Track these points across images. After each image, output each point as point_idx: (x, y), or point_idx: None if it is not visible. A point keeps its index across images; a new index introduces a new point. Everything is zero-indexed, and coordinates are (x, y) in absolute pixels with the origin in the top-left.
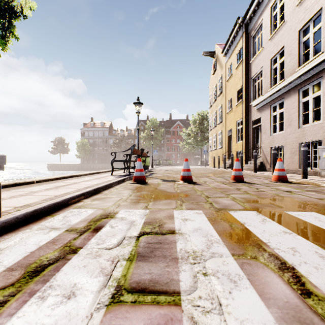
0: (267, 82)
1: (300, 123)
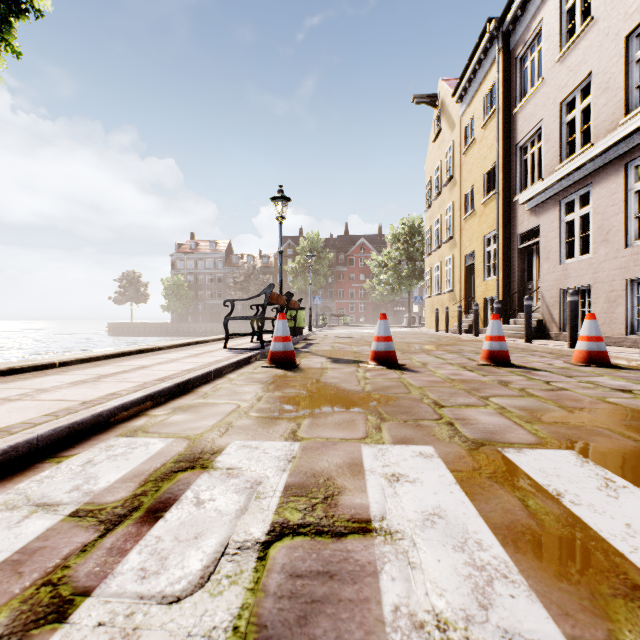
0: (553, 150)
1: (629, 237)
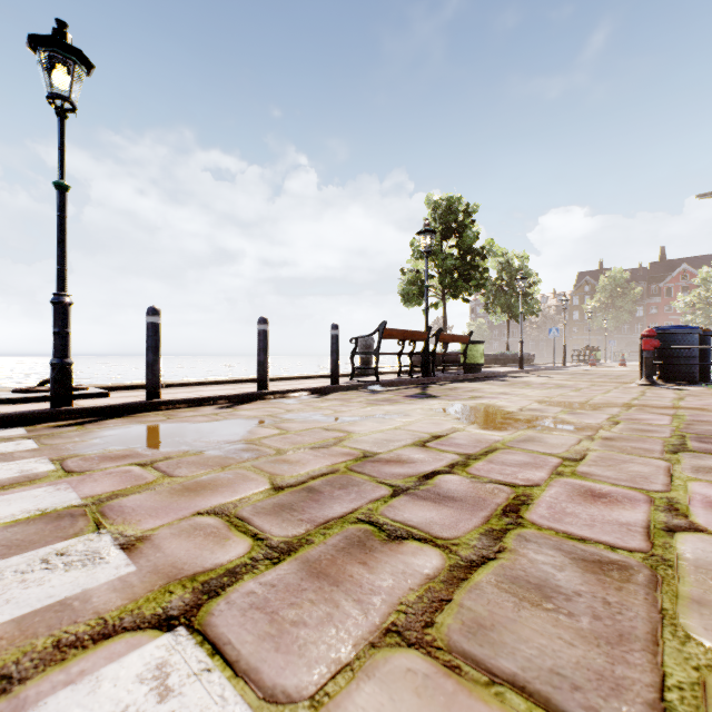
0: None
1: None
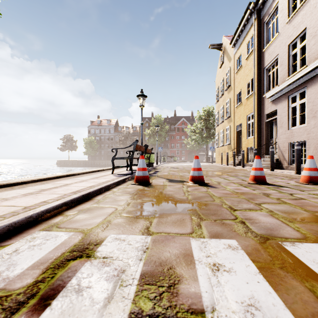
0: (285, 70)
1: None
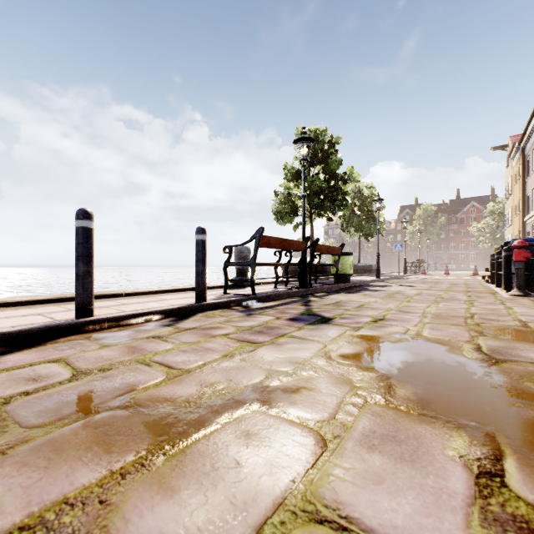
0: (531, 205)
1: None
